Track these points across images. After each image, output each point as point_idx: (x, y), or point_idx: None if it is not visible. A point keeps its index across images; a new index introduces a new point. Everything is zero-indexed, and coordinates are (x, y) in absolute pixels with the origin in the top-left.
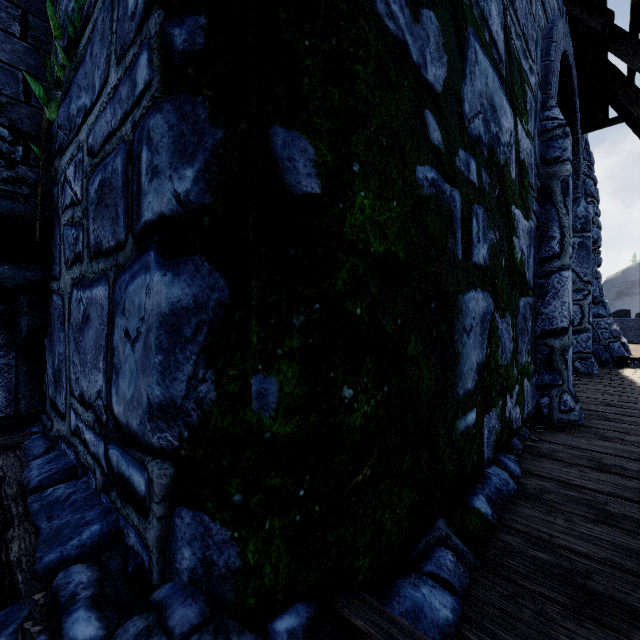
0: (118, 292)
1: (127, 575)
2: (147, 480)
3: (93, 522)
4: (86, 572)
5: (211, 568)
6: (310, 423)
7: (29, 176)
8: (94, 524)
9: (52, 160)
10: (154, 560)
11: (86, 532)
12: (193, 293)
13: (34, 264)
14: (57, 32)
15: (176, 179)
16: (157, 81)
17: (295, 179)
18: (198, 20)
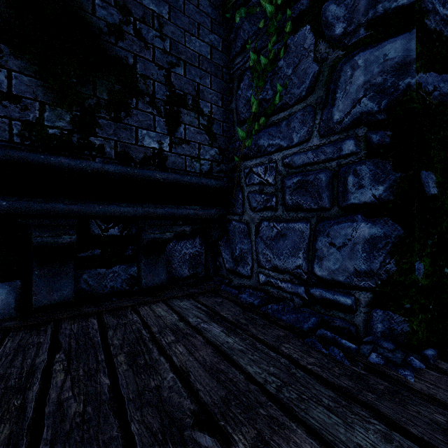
0: (321, 227)
1: (345, 334)
2: (354, 299)
3: (311, 317)
4: (328, 331)
5: (393, 331)
6: (433, 281)
7: (223, 168)
8: (312, 317)
9: (231, 159)
10: (361, 328)
11: (312, 320)
12: (383, 231)
13: (220, 207)
14: (256, 110)
15: (373, 190)
16: (363, 153)
17: (428, 189)
18: (386, 133)
